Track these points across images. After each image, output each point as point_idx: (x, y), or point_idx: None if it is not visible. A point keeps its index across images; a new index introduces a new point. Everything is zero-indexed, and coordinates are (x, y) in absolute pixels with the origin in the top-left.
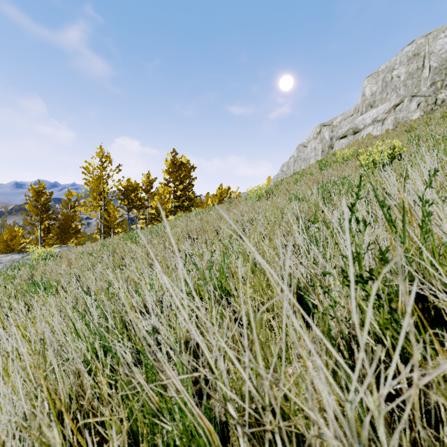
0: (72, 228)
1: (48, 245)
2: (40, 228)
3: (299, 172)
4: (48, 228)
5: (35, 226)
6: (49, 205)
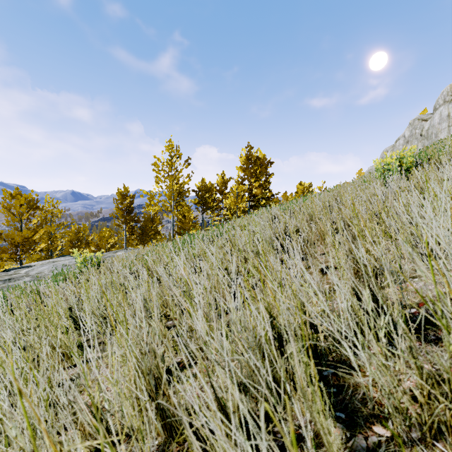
0: (150, 229)
1: (131, 245)
2: (125, 229)
3: (448, 141)
4: (132, 229)
5: (121, 227)
6: (132, 207)
